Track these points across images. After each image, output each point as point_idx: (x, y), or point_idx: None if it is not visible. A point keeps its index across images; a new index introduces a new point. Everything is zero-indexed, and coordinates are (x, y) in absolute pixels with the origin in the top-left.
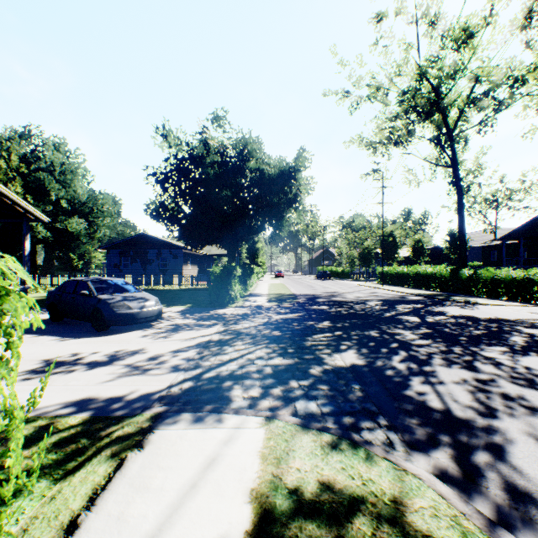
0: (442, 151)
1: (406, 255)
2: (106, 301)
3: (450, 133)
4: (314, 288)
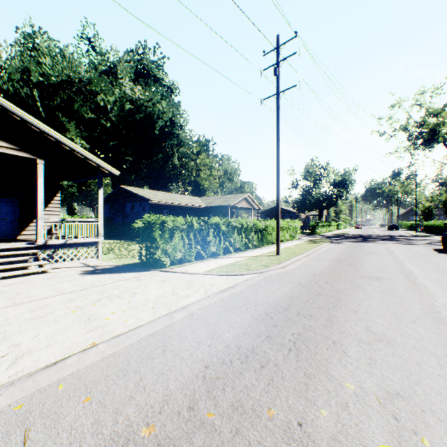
0: None
1: None
2: None
3: (446, 148)
4: (365, 233)
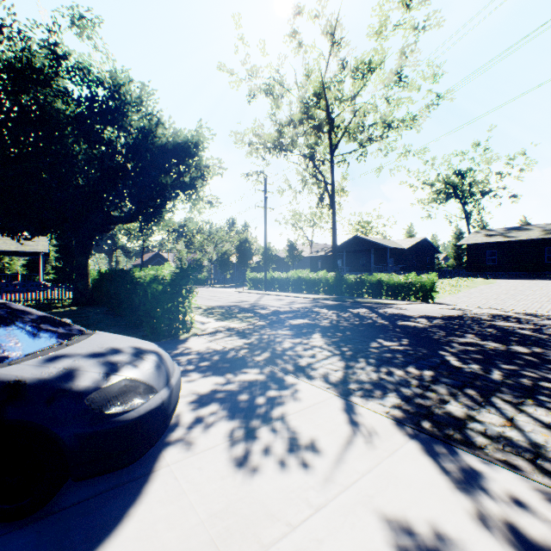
0: (316, 169)
1: (253, 262)
2: (56, 387)
3: (332, 153)
4: (206, 298)
